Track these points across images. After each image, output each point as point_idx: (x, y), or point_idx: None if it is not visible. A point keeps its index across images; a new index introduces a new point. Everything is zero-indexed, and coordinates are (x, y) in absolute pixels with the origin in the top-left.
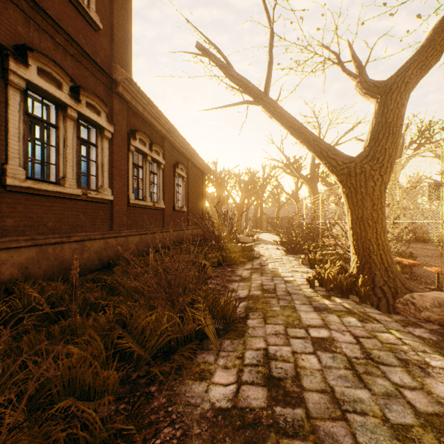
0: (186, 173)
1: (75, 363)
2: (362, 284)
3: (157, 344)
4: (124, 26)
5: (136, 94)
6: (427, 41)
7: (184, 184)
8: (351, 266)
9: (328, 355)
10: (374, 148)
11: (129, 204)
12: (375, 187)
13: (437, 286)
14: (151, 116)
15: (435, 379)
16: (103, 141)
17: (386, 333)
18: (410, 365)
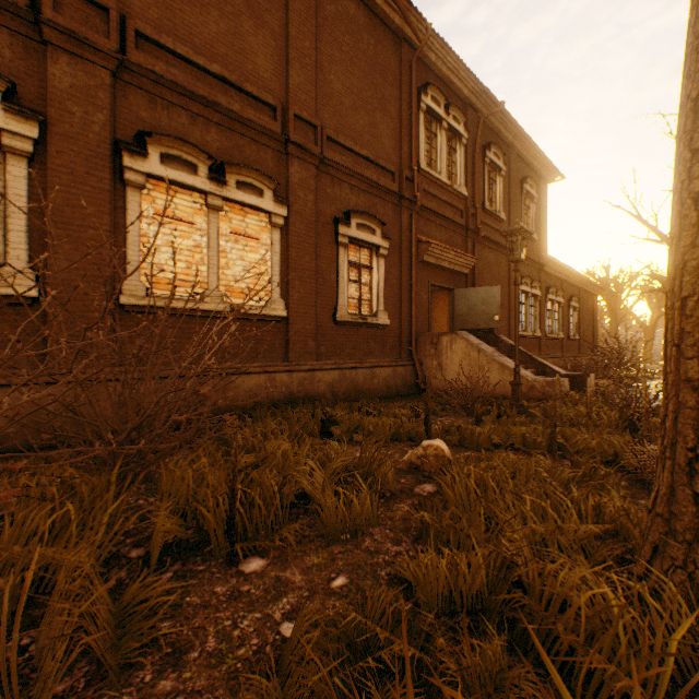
0: (577, 303)
1: None
2: None
3: None
4: (543, 224)
5: (552, 266)
6: None
7: (575, 313)
8: None
9: None
10: None
11: (545, 337)
12: None
13: None
14: (557, 273)
15: None
16: (536, 303)
17: None
18: None
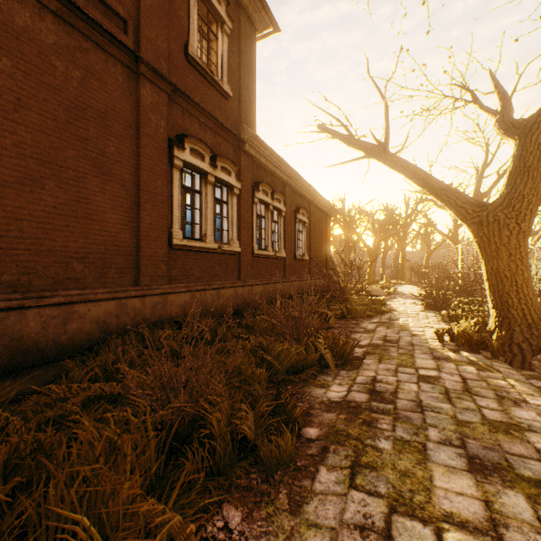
0: (307, 218)
1: (239, 364)
2: (498, 340)
3: (289, 362)
4: (249, 84)
5: (260, 148)
6: None
7: (306, 230)
8: (489, 321)
9: (428, 385)
10: (509, 195)
11: (253, 254)
12: (511, 236)
13: None
14: (273, 165)
15: (522, 408)
16: (233, 198)
17: (500, 380)
18: (505, 399)
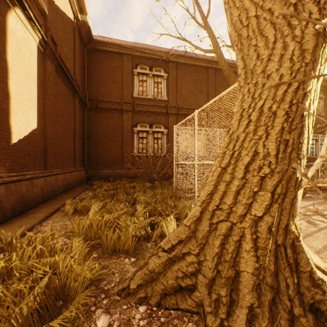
0: None
1: None
2: None
3: None
4: None
5: None
6: None
7: None
8: None
9: None
10: None
11: None
12: None
13: None
14: None
15: None
16: None
17: None
18: None
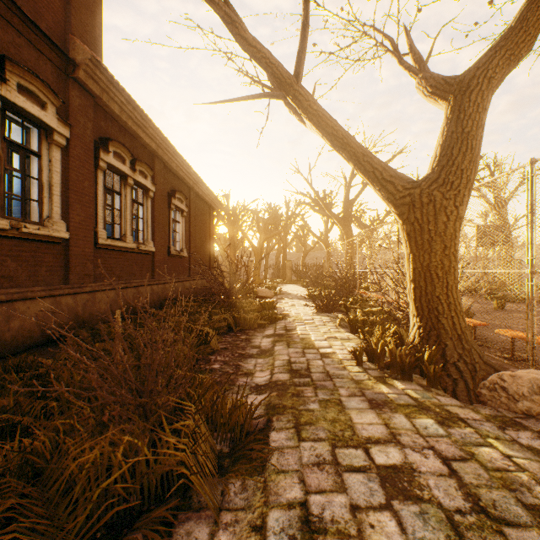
0: (186, 206)
1: None
2: (428, 359)
3: (87, 526)
4: None
5: (107, 85)
6: (516, 22)
7: (185, 221)
8: (410, 332)
9: (413, 509)
10: (446, 169)
11: (97, 245)
12: (448, 223)
13: (512, 355)
14: (133, 122)
15: None
16: (52, 150)
17: (485, 446)
18: None
